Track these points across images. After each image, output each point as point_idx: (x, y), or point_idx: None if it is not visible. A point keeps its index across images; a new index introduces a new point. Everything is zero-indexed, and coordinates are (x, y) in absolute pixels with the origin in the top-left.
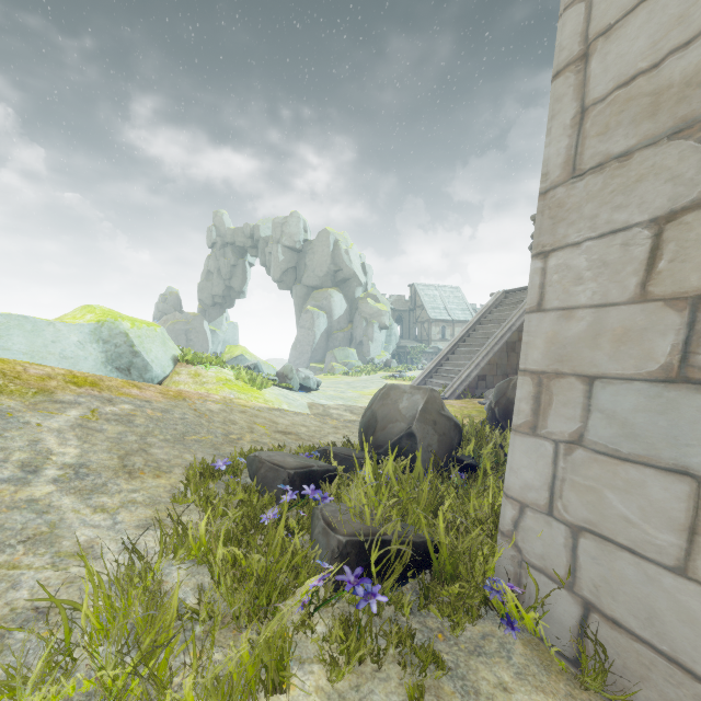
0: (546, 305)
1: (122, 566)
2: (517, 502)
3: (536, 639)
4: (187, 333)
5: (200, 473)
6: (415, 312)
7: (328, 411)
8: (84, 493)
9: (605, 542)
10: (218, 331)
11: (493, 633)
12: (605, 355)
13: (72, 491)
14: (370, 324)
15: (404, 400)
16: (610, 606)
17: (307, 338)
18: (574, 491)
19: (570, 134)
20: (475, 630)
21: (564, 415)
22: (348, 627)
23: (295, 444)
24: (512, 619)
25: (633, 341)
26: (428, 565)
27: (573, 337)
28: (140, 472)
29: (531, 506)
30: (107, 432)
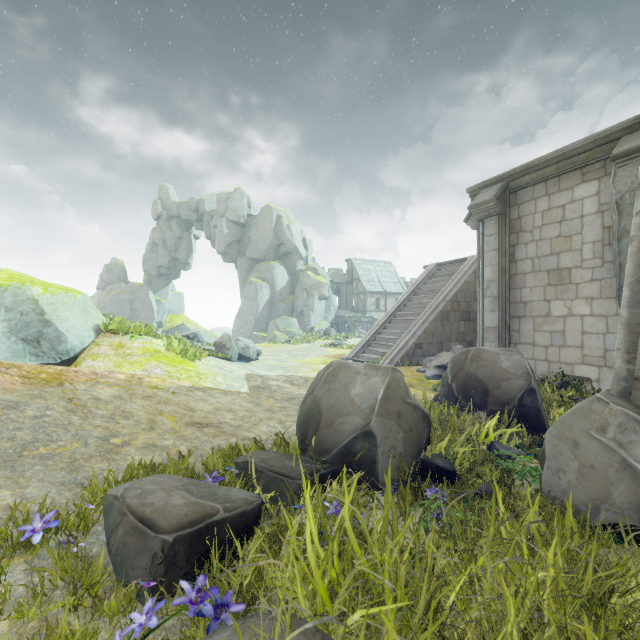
0: None
1: None
2: None
3: None
4: (132, 303)
5: None
6: (352, 285)
7: (266, 382)
8: None
9: None
10: (163, 301)
11: None
12: None
13: None
14: (311, 295)
15: (358, 384)
16: None
17: (250, 308)
18: None
19: None
20: None
21: None
22: None
23: (211, 443)
24: None
25: None
26: None
27: None
28: None
29: None
30: None
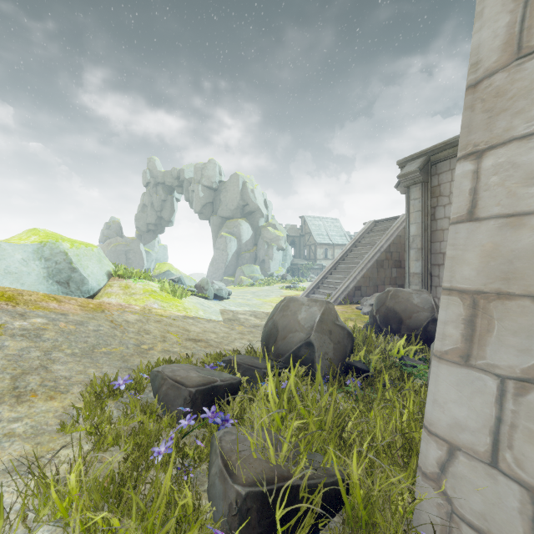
0: (479, 212)
1: None
2: (444, 441)
3: None
4: (127, 253)
5: (97, 394)
6: (305, 238)
7: (236, 316)
8: None
9: None
10: (151, 251)
11: None
12: None
13: None
14: (270, 247)
15: (303, 311)
16: None
17: (221, 258)
18: (533, 443)
19: (512, 8)
20: None
21: (514, 346)
22: None
23: (203, 351)
24: None
25: None
26: (339, 508)
27: (525, 250)
28: (31, 394)
29: (465, 450)
30: (8, 348)
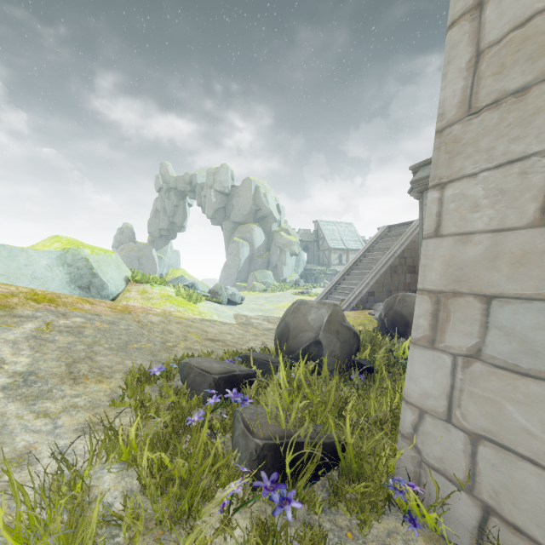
0: (443, 231)
1: (55, 471)
2: (416, 408)
3: (436, 534)
4: (139, 259)
5: (137, 379)
6: (318, 243)
7: (249, 320)
8: (30, 399)
9: (505, 451)
10: (164, 257)
11: (397, 530)
12: (503, 276)
13: (19, 397)
14: (283, 252)
15: (312, 313)
16: (511, 512)
17: (234, 263)
18: (473, 401)
19: (465, 76)
20: (381, 527)
21: (462, 331)
22: (265, 531)
23: (221, 349)
24: (413, 515)
25: (532, 263)
26: (336, 463)
27: (470, 260)
28: (84, 378)
29: (430, 412)
30: (59, 342)
